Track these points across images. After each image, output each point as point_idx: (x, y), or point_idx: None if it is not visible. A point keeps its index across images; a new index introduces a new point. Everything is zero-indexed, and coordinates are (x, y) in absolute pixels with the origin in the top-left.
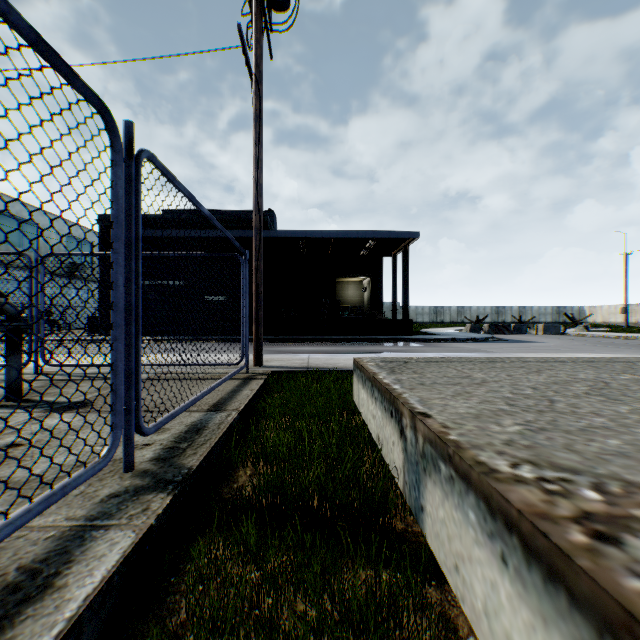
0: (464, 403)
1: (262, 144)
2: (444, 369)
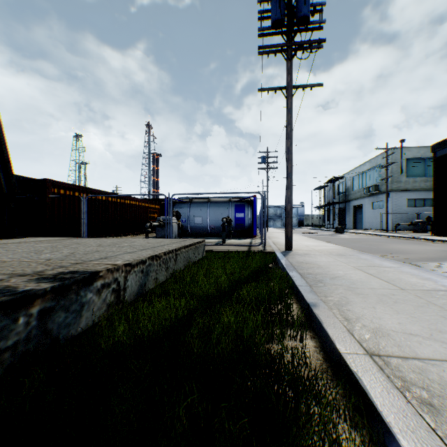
0: (134, 239)
1: (289, 123)
2: (166, 240)
